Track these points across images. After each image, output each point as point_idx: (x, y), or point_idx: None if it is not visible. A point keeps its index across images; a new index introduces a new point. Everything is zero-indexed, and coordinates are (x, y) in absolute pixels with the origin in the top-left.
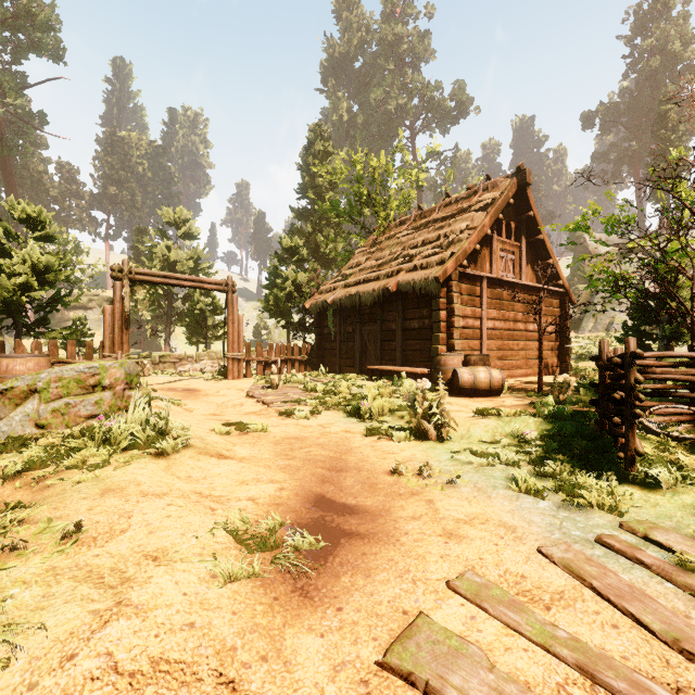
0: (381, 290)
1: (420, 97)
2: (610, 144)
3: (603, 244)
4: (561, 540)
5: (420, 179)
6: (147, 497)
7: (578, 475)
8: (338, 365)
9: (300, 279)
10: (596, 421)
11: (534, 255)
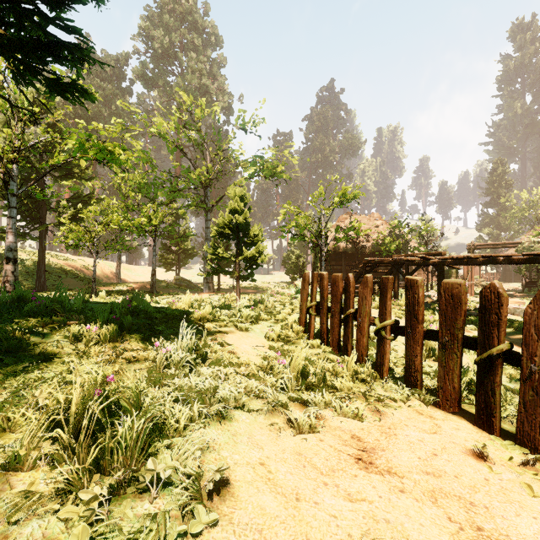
0: None
1: None
2: None
3: None
4: None
5: None
6: None
7: None
8: (513, 279)
9: None
10: None
11: None
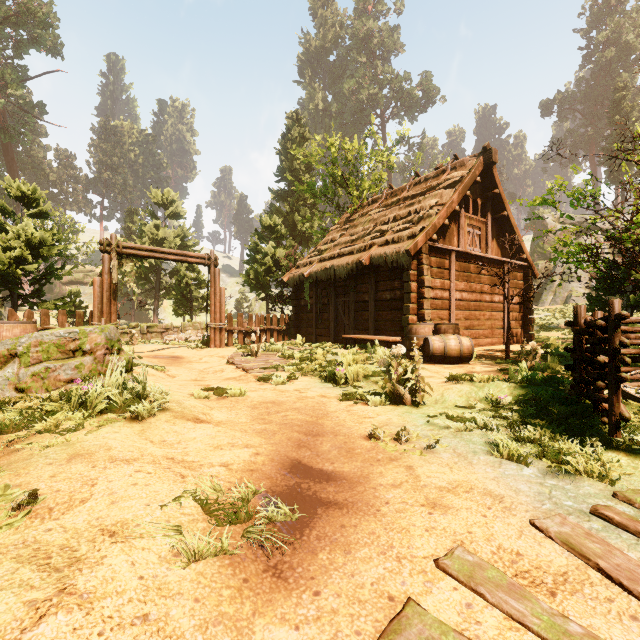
0: (355, 263)
1: (390, 87)
2: (568, 130)
3: (568, 217)
4: (554, 511)
5: (391, 161)
6: (115, 463)
7: (560, 440)
8: (314, 334)
9: (278, 255)
10: (572, 386)
11: (499, 231)
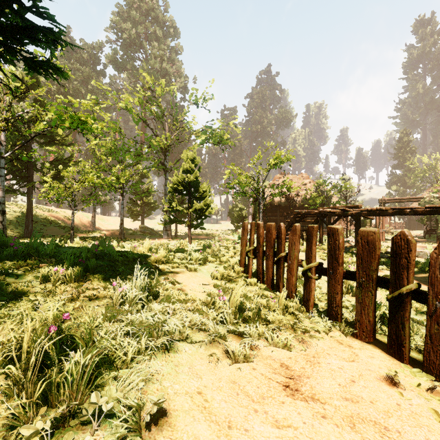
0: None
1: None
2: None
3: None
4: None
5: None
6: None
7: None
8: (416, 228)
9: None
10: None
11: None
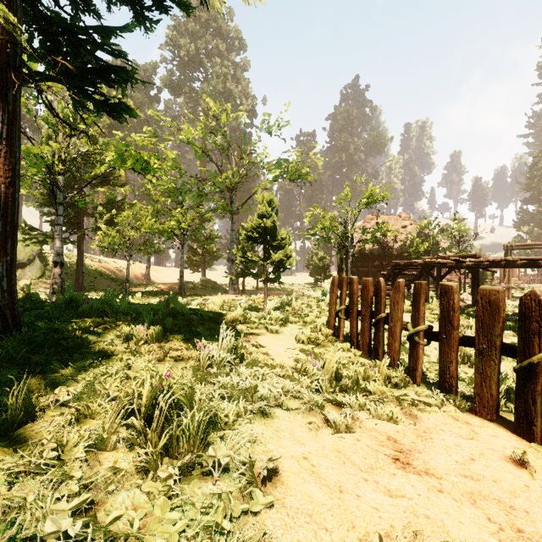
0: None
1: None
2: None
3: None
4: None
5: None
6: None
7: None
8: None
9: None
10: None
11: None
